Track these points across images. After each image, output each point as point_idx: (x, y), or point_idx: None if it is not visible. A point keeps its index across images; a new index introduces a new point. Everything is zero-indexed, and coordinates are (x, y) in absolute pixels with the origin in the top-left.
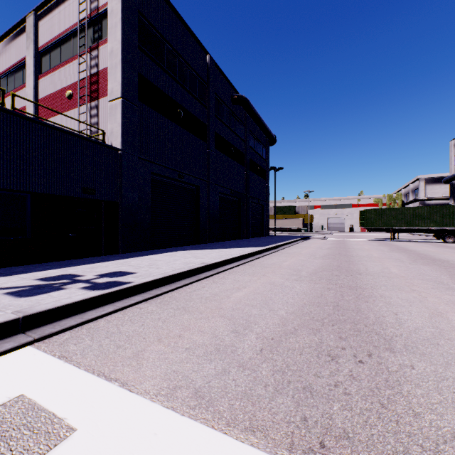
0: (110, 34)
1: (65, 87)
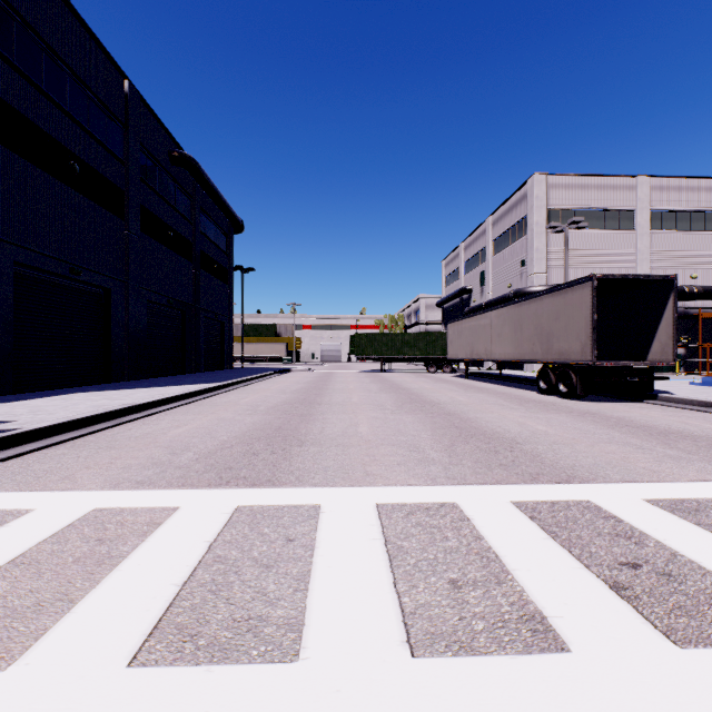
0: None
1: None
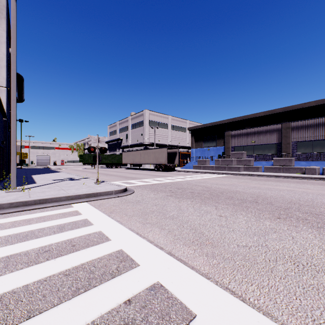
0: None
1: None
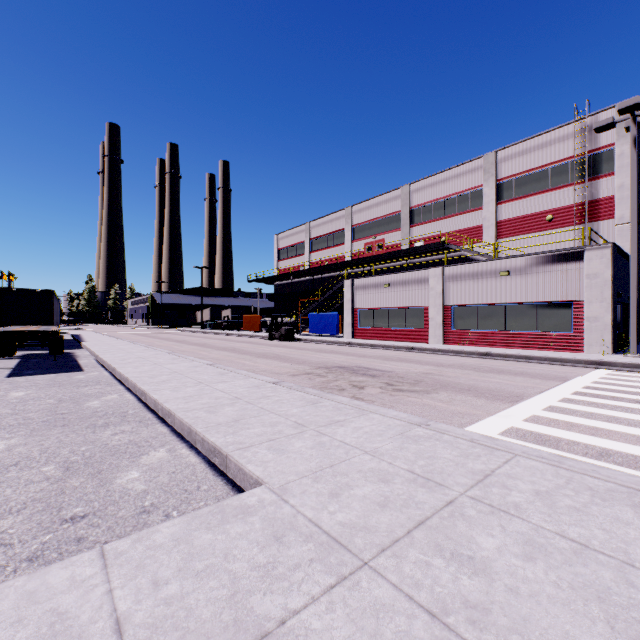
0: (619, 172)
1: (541, 212)
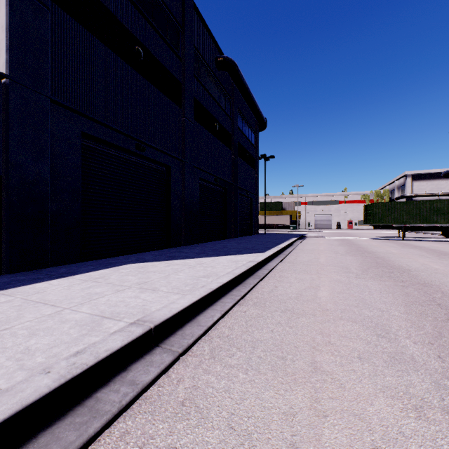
0: None
1: None
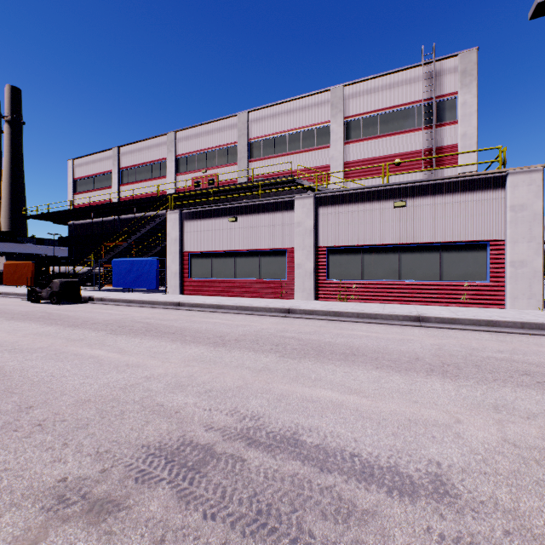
0: (462, 120)
1: (389, 155)
